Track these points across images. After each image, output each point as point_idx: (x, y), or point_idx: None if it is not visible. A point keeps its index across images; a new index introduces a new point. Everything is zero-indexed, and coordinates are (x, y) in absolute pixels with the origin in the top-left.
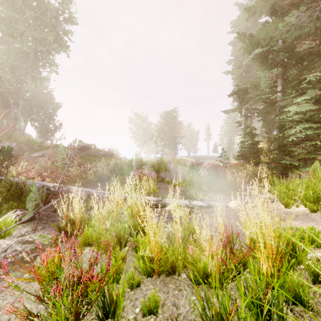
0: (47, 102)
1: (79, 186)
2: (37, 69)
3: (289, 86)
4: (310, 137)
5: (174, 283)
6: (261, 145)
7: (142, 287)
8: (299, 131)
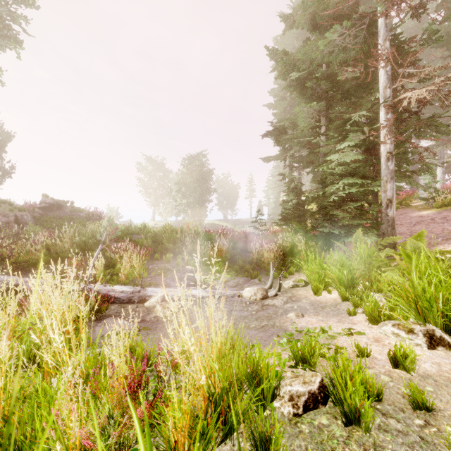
0: None
1: (12, 271)
2: None
3: (331, 126)
4: (355, 196)
5: None
6: (310, 206)
7: None
8: (342, 188)
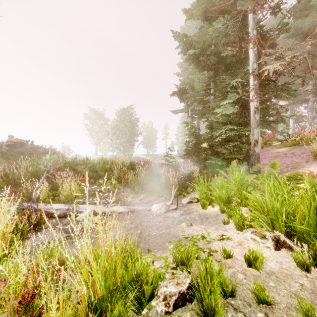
0: None
1: None
2: None
3: (216, 88)
4: (233, 138)
5: None
6: (205, 145)
7: None
8: (224, 132)
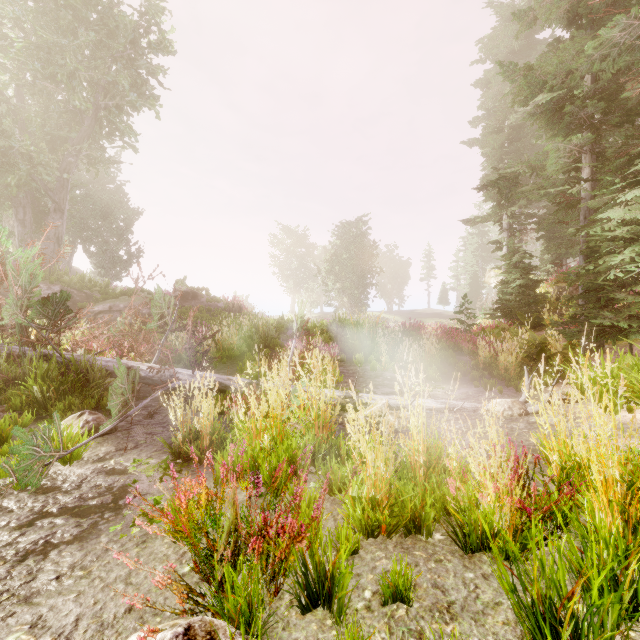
0: (115, 207)
1: (189, 368)
2: (98, 143)
3: (607, 168)
4: None
5: (422, 548)
6: (541, 289)
7: (363, 554)
8: (629, 260)
